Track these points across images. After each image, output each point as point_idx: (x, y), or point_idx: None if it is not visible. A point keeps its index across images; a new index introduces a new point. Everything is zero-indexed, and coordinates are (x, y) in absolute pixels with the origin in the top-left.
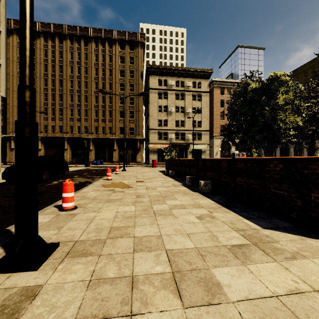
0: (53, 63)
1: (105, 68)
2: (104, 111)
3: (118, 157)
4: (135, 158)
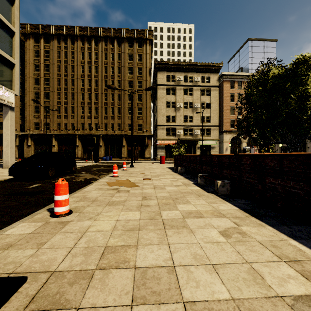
0: (66, 64)
1: (115, 66)
2: (113, 108)
3: (127, 153)
4: (143, 154)
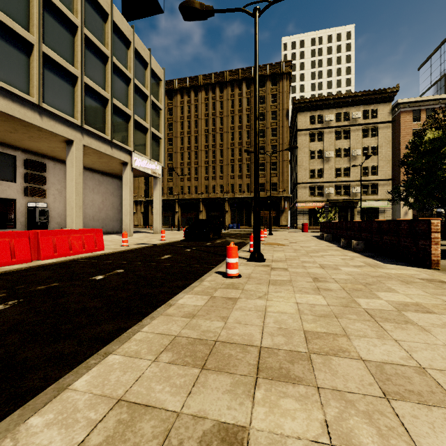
0: (189, 119)
1: (243, 114)
2: (241, 165)
3: None
4: (278, 221)
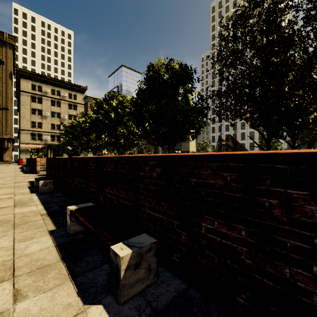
0: None
1: None
2: None
3: None
4: (1, 157)
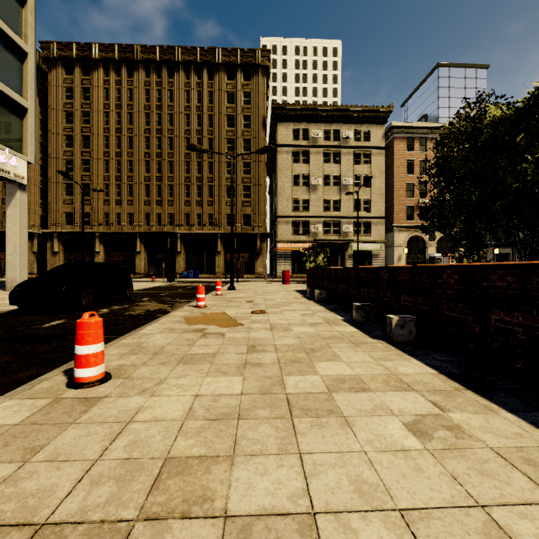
0: (118, 110)
1: (203, 113)
2: (200, 187)
3: (224, 266)
4: (252, 267)
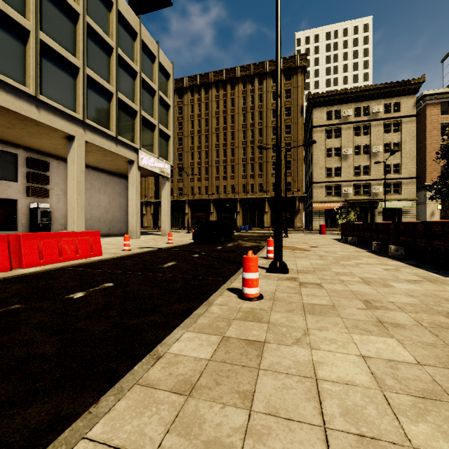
0: (199, 118)
1: (255, 111)
2: (253, 164)
3: (270, 221)
4: (292, 223)
